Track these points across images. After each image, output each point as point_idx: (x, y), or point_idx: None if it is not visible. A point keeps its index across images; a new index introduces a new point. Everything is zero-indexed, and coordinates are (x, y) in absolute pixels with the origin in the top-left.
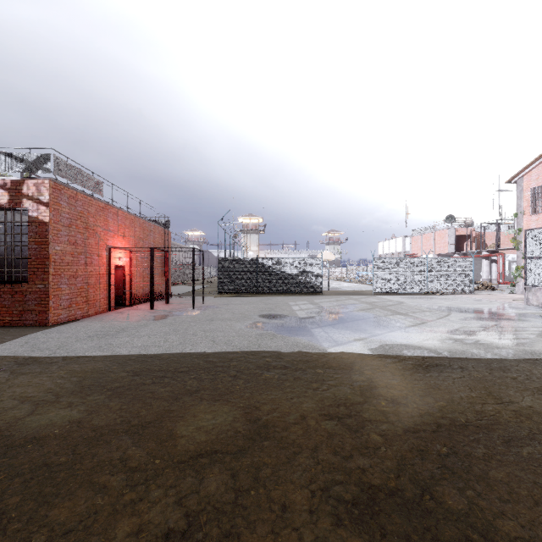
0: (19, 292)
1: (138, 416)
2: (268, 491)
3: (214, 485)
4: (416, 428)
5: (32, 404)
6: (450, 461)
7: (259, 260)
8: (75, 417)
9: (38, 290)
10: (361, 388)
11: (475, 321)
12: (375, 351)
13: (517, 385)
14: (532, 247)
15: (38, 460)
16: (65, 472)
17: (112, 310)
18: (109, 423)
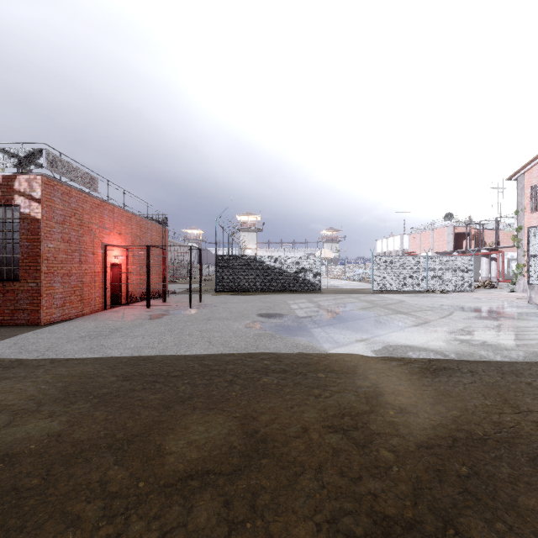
0: (10, 291)
1: (124, 428)
2: (266, 523)
3: (204, 516)
4: (430, 443)
5: (10, 413)
6: (472, 485)
7: (257, 258)
8: (55, 430)
9: (30, 289)
10: (366, 395)
11: (479, 320)
12: (379, 353)
13: (534, 392)
14: (535, 245)
15: (7, 483)
16: (35, 499)
17: (107, 309)
18: (92, 437)
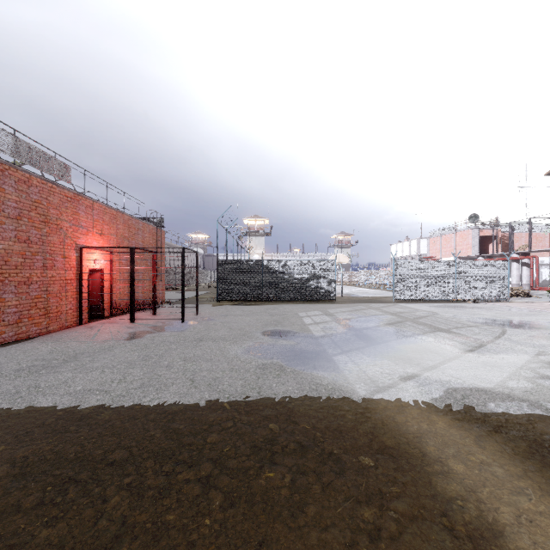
0: None
1: None
2: None
3: None
4: None
5: None
6: None
7: (264, 263)
8: None
9: None
10: (467, 527)
11: (548, 342)
12: (444, 406)
13: None
14: None
15: None
16: None
17: (84, 323)
18: None
